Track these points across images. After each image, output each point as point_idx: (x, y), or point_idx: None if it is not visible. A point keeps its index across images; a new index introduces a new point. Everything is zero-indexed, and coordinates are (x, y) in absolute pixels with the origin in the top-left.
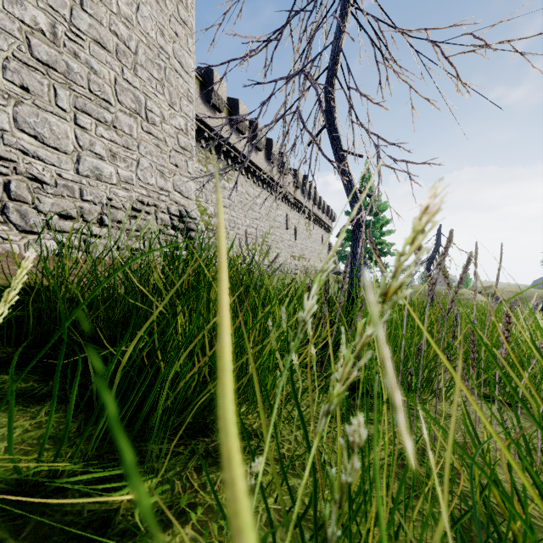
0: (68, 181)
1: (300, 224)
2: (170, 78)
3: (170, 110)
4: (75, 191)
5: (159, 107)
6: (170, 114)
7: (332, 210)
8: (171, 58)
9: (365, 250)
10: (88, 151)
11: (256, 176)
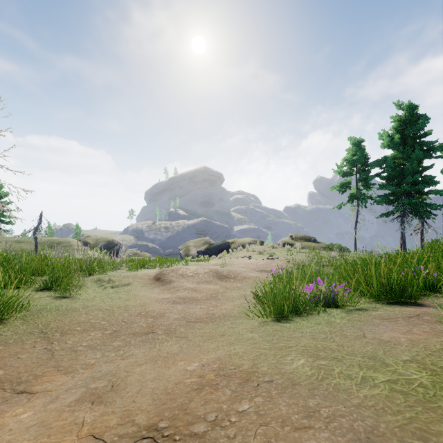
0: None
1: None
2: None
3: None
4: None
5: None
6: None
7: None
8: None
9: None
10: None
11: None
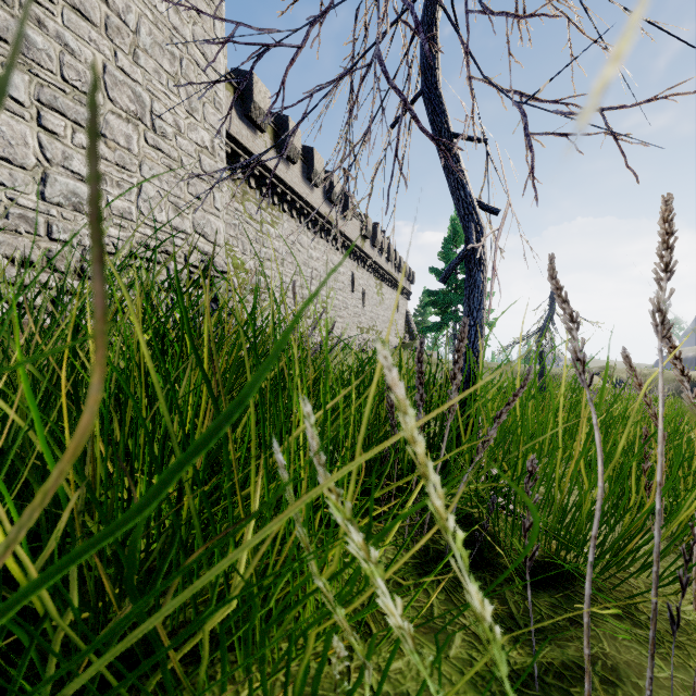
0: (27, 211)
1: (370, 286)
2: (188, 73)
3: (189, 119)
4: (39, 225)
5: (171, 113)
6: (188, 125)
7: (410, 269)
8: (190, 45)
9: (455, 319)
10: (61, 167)
11: (312, 221)
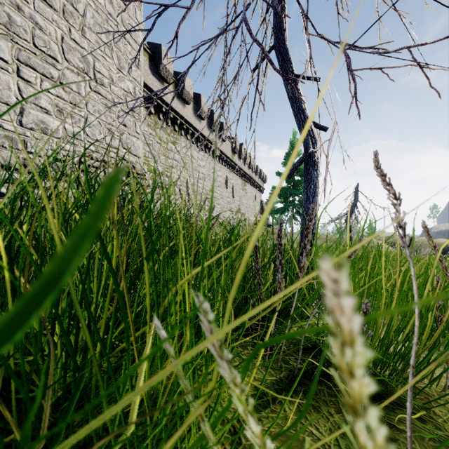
0: (10, 133)
1: (237, 184)
2: (118, 44)
3: (119, 74)
4: (18, 142)
5: (107, 69)
6: (118, 77)
7: (263, 173)
8: (120, 25)
9: (293, 205)
10: (33, 104)
11: (200, 142)
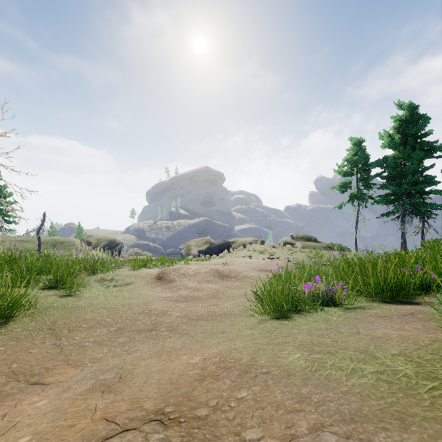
0: None
1: None
2: None
3: None
4: None
5: None
6: None
7: None
8: None
9: None
10: None
11: None
